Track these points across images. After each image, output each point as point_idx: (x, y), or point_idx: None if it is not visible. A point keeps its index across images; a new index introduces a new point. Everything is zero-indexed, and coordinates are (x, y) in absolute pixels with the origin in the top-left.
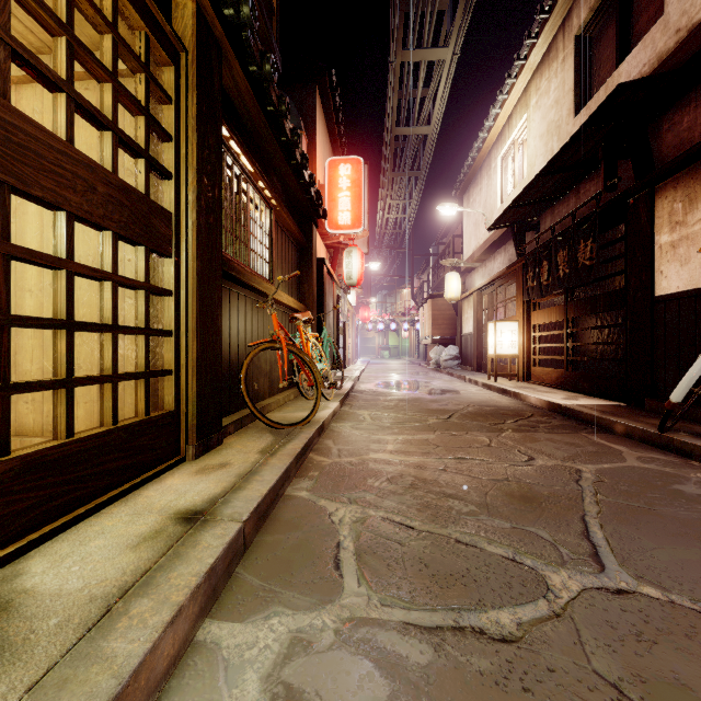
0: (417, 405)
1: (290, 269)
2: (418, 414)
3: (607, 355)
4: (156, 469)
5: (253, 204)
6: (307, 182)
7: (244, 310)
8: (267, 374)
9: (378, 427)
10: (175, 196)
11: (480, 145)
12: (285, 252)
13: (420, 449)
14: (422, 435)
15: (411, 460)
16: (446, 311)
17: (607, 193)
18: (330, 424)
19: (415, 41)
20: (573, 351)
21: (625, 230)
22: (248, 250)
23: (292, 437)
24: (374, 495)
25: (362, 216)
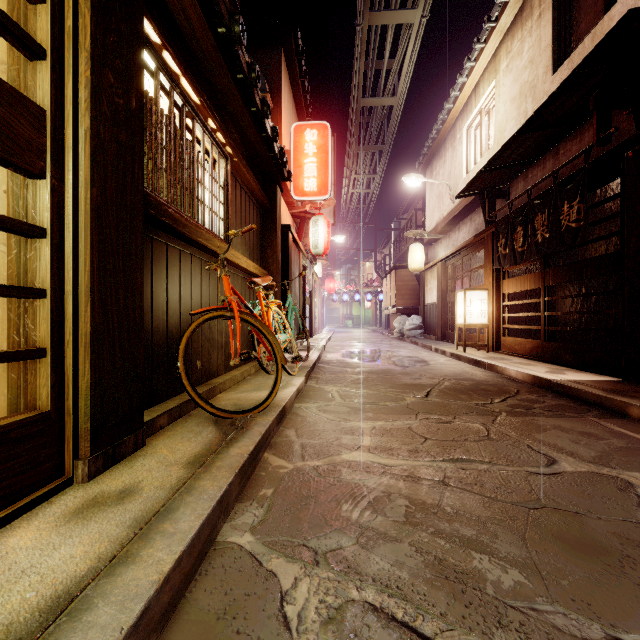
0: (389, 379)
1: (252, 232)
2: (392, 391)
3: (577, 324)
4: (0, 513)
5: (202, 147)
6: (269, 134)
7: (190, 271)
8: (222, 346)
9: (349, 409)
10: (52, 86)
11: (445, 116)
12: (245, 212)
13: (404, 444)
14: (402, 421)
15: (397, 464)
16: (409, 282)
17: (593, 150)
18: (293, 405)
19: (382, 5)
20: (551, 320)
21: (622, 186)
22: (194, 199)
23: (242, 433)
24: (353, 542)
25: (328, 182)
